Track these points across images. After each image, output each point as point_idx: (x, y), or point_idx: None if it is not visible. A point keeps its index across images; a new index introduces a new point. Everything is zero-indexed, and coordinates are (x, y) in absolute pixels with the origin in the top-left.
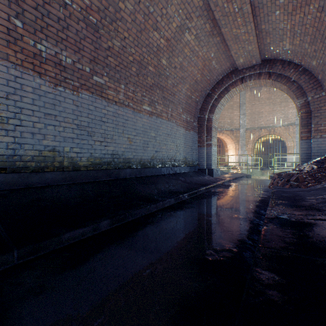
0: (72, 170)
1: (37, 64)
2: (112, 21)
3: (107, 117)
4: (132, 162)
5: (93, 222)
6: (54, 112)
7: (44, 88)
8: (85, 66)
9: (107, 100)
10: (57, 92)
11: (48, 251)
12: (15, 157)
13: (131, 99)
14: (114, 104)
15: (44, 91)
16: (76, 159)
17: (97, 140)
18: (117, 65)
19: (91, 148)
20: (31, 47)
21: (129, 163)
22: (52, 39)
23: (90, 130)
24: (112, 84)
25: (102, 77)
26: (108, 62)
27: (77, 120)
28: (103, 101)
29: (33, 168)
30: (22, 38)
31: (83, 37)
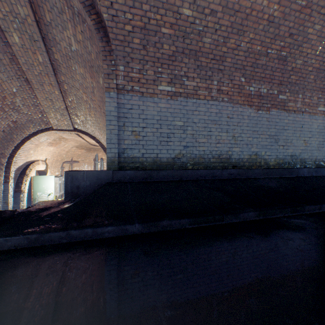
0: (265, 168)
1: (249, 100)
2: (298, 47)
3: (287, 126)
4: (306, 162)
5: (316, 204)
6: (256, 129)
7: (252, 114)
8: (274, 90)
9: (287, 111)
10: (258, 115)
11: (299, 213)
12: (239, 159)
13: (306, 104)
14: (293, 113)
15: (251, 116)
16: (267, 160)
17: (280, 145)
18: (296, 79)
19: (276, 152)
20: (247, 91)
21: (304, 163)
22: (256, 81)
23: (276, 137)
24: (291, 97)
25: (284, 94)
26: (290, 80)
27: (268, 132)
28: (284, 113)
29: (247, 166)
30: (243, 88)
31: (274, 70)
